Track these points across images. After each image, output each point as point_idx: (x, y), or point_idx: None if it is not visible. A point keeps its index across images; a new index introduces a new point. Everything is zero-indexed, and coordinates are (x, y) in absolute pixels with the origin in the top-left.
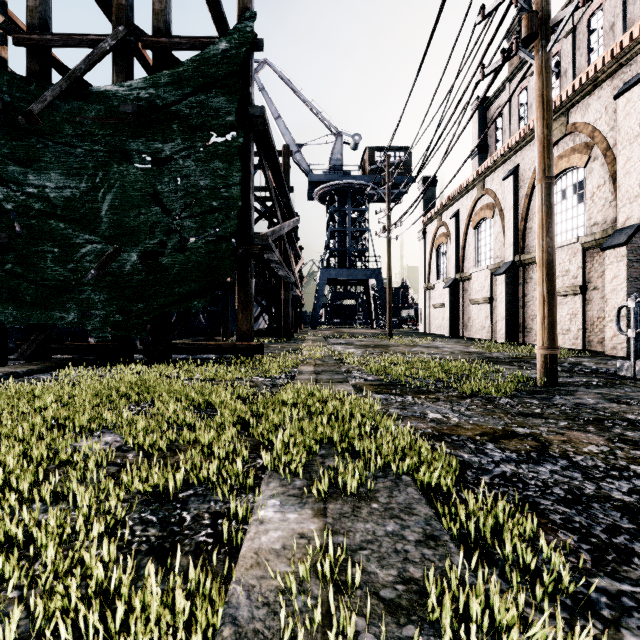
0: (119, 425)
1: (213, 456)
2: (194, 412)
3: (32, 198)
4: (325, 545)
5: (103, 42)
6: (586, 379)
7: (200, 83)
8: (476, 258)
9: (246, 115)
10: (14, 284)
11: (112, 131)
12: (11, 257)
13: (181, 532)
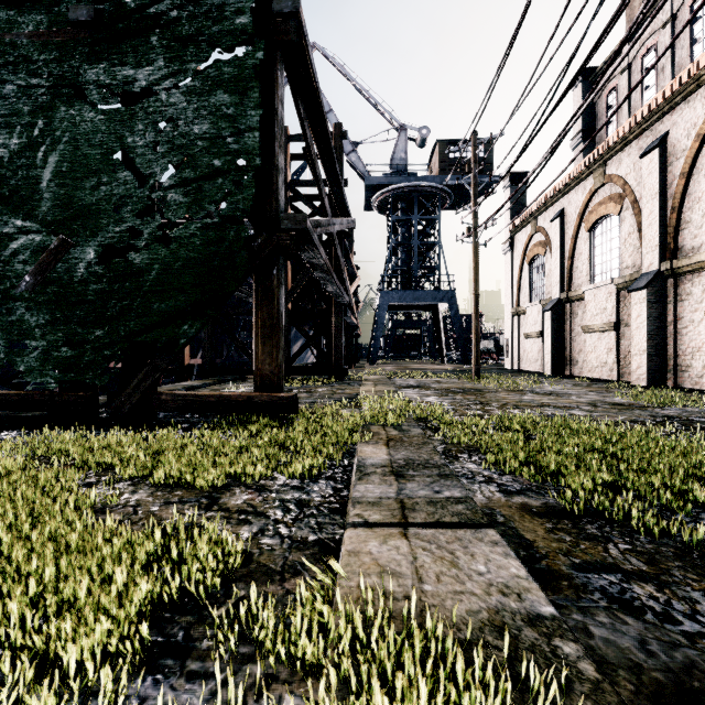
0: None
1: None
2: None
3: None
4: None
5: None
6: None
7: None
8: (591, 271)
9: (269, 18)
10: None
11: (58, 54)
12: None
13: None
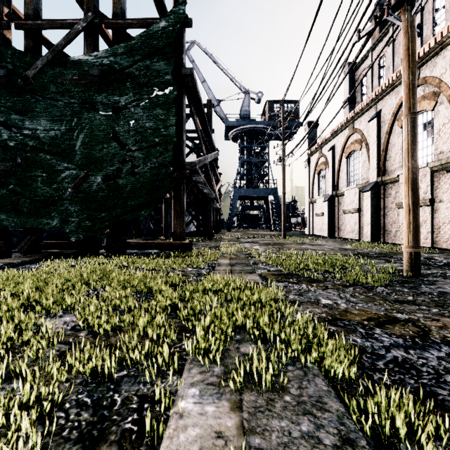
0: (76, 308)
1: (147, 336)
2: (137, 296)
3: (27, 138)
4: (242, 448)
5: (77, 24)
6: (442, 271)
7: (146, 52)
8: (348, 180)
9: (179, 75)
10: (15, 199)
11: (83, 88)
12: (13, 180)
13: (110, 417)
